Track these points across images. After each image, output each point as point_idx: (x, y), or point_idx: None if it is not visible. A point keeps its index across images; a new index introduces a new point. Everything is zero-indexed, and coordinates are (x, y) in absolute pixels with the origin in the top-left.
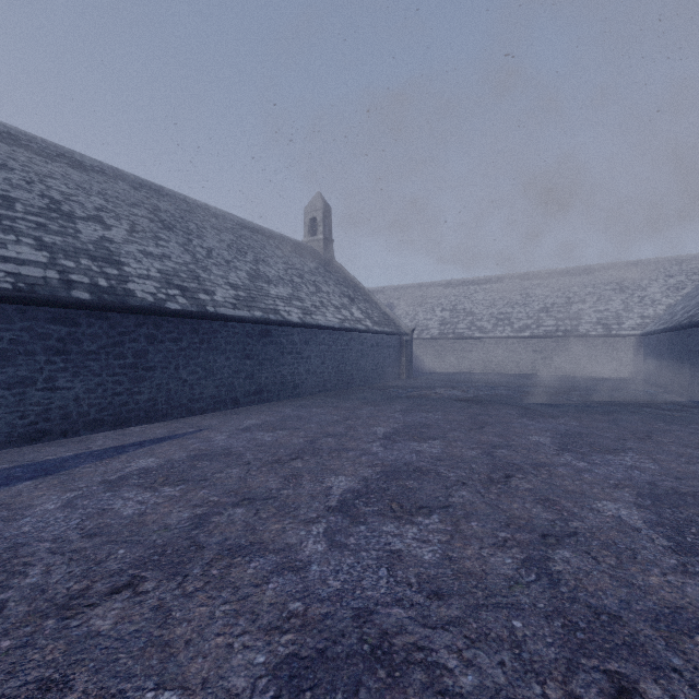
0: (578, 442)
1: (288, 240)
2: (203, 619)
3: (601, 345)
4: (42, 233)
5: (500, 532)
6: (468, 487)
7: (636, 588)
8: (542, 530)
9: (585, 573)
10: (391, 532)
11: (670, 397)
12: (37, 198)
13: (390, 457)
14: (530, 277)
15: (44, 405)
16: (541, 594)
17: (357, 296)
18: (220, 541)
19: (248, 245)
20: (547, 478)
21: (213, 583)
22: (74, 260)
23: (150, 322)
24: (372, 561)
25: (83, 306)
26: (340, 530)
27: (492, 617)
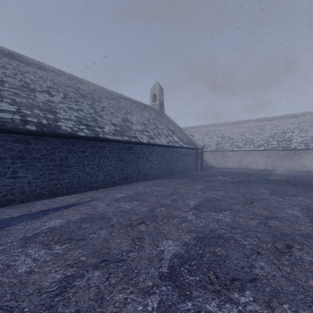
0: None
1: (142, 104)
2: None
3: (303, 154)
4: (16, 97)
5: None
6: (263, 257)
7: None
8: None
9: None
10: None
11: None
12: (17, 81)
13: (200, 224)
14: (262, 120)
15: (10, 186)
16: None
17: (176, 130)
18: None
19: (123, 105)
20: None
21: None
22: (31, 110)
23: (69, 142)
24: None
25: (32, 133)
26: (170, 306)
27: None
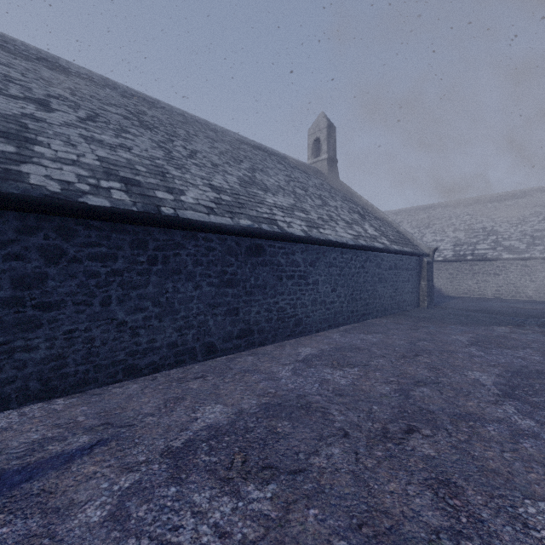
0: None
1: (291, 159)
2: None
3: None
4: None
5: None
6: None
7: None
8: None
9: None
10: None
11: None
12: None
13: None
14: None
15: None
16: None
17: (367, 213)
18: None
19: (246, 155)
20: None
21: None
22: None
23: (50, 227)
24: None
25: None
26: None
27: None
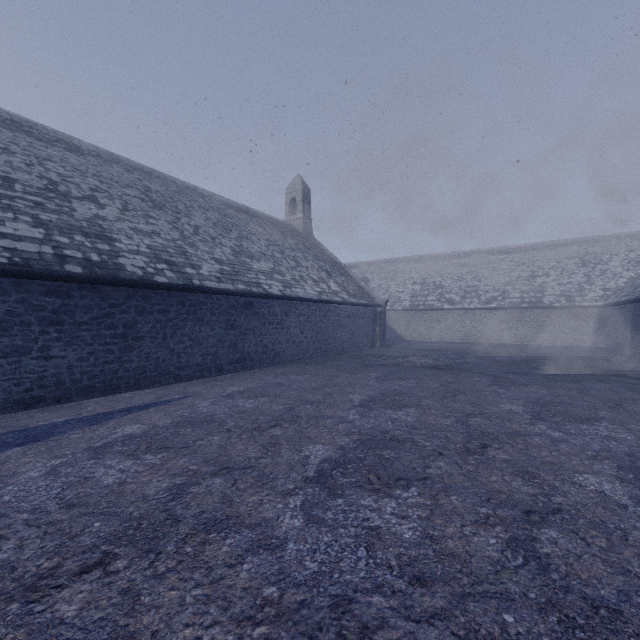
0: (550, 411)
1: (270, 219)
2: (173, 606)
3: (564, 316)
4: (38, 211)
5: (481, 507)
6: (444, 458)
7: (633, 575)
8: (524, 505)
9: (576, 557)
10: (369, 506)
11: (634, 365)
12: (36, 179)
13: (366, 425)
14: (496, 253)
15: (38, 373)
16: (531, 582)
17: (334, 270)
18: (196, 514)
19: (233, 223)
20: (524, 449)
21: (186, 563)
22: (69, 236)
23: (139, 295)
24: (351, 540)
25: (75, 279)
26: (317, 503)
27: (480, 609)
